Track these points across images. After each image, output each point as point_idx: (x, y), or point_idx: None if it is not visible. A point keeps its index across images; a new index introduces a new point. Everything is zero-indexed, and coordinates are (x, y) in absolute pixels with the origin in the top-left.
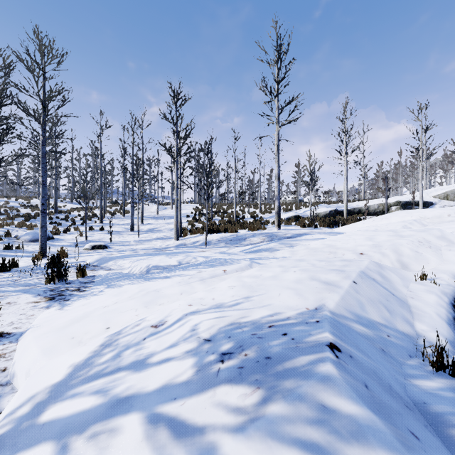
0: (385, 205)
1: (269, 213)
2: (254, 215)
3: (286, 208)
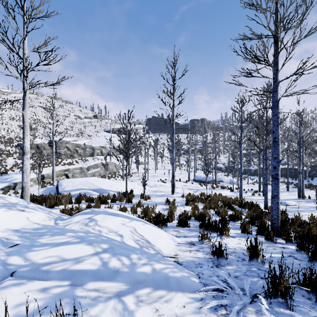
0: None
1: None
2: None
3: None
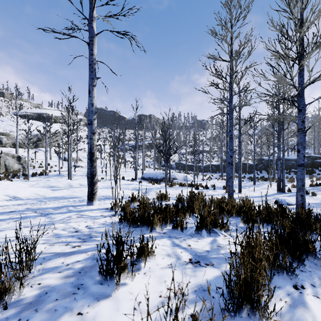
0: None
1: None
2: None
3: None
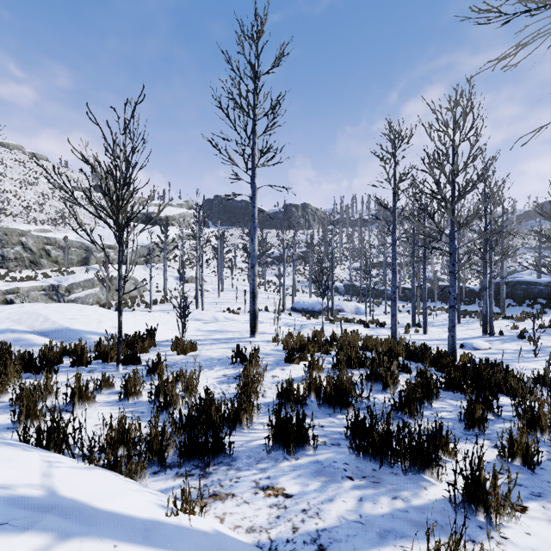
0: None
1: None
2: None
3: None
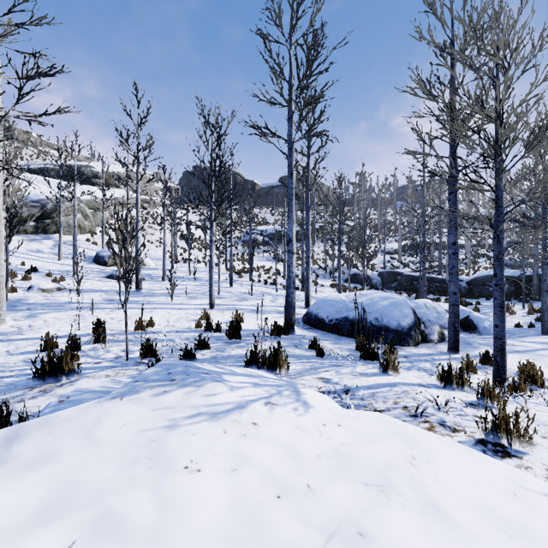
0: None
1: None
2: None
3: None
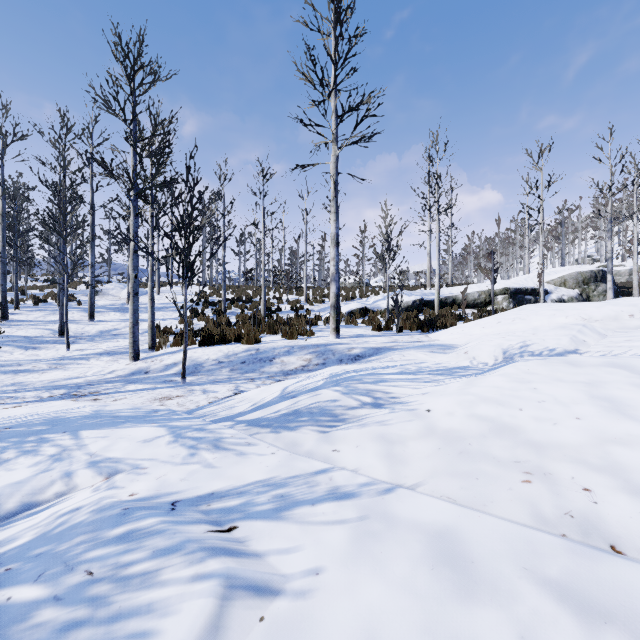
0: (491, 293)
1: (321, 303)
2: (297, 305)
3: (347, 295)
